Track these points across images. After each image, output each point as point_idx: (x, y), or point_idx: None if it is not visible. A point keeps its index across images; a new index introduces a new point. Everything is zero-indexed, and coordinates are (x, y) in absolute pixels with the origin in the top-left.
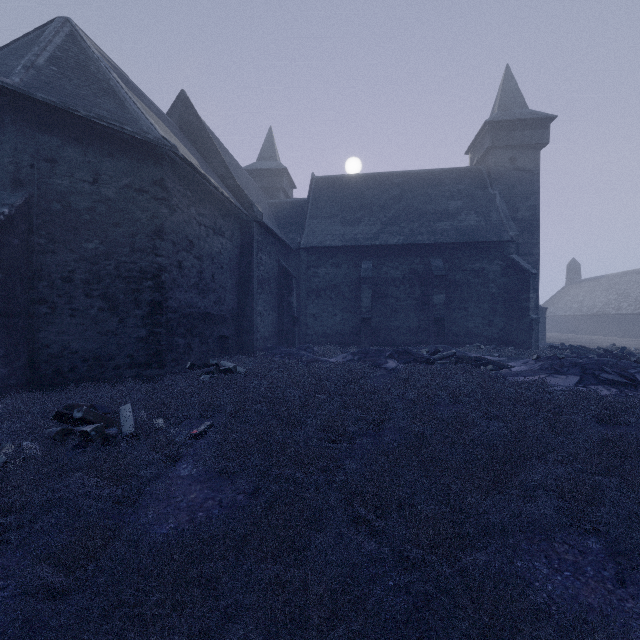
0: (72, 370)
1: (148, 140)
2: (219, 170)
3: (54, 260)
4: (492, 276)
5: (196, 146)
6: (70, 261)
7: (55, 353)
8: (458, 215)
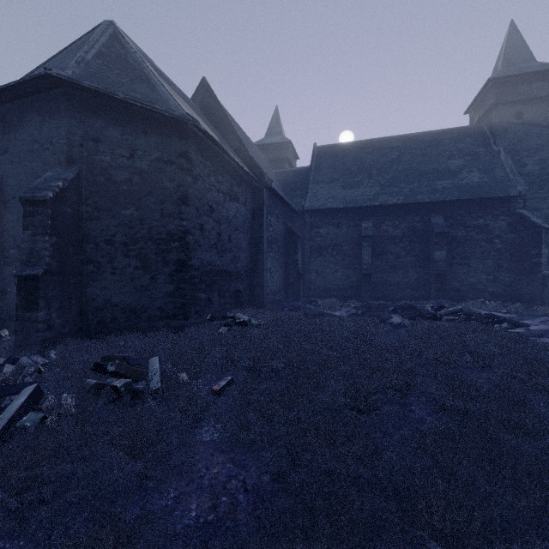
0: (113, 321)
1: (175, 116)
2: (234, 144)
3: (99, 226)
4: (497, 232)
5: (215, 125)
6: (111, 226)
7: (99, 306)
8: (459, 173)
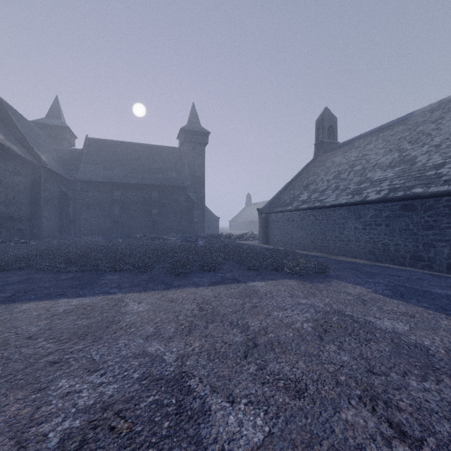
0: None
1: None
2: (17, 135)
3: None
4: (181, 202)
5: None
6: None
7: None
8: (167, 171)
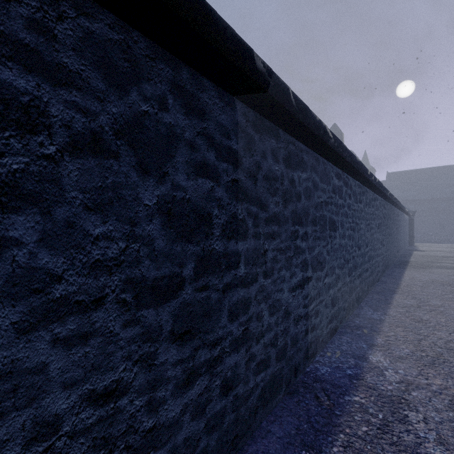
0: None
1: None
2: None
3: None
4: None
5: None
6: None
7: None
8: None
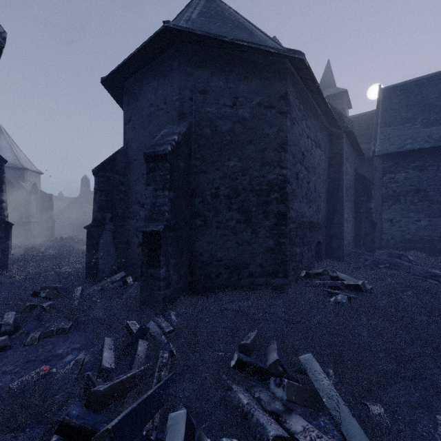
0: (217, 276)
1: (280, 52)
2: None
3: (205, 179)
4: None
5: None
6: (216, 179)
7: (206, 260)
8: None
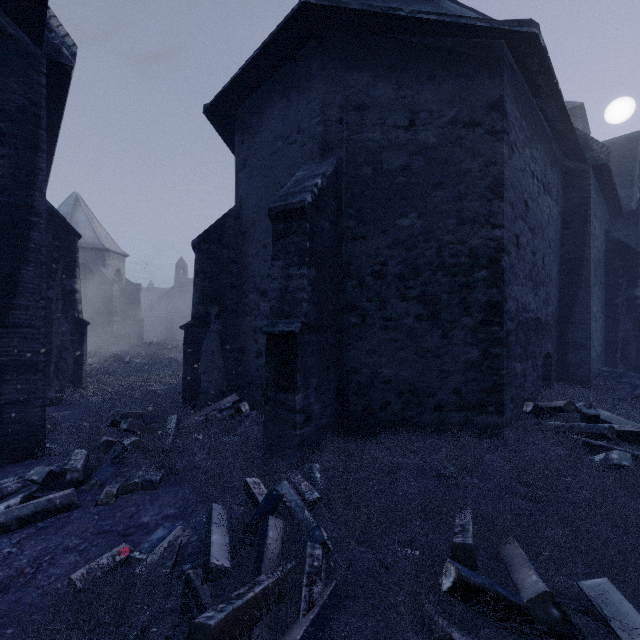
0: (383, 407)
1: (494, 25)
2: None
3: (363, 248)
4: None
5: None
6: (381, 248)
7: (364, 381)
8: None
